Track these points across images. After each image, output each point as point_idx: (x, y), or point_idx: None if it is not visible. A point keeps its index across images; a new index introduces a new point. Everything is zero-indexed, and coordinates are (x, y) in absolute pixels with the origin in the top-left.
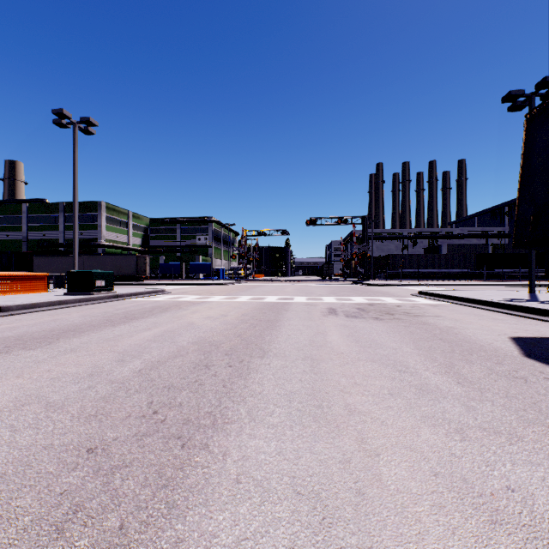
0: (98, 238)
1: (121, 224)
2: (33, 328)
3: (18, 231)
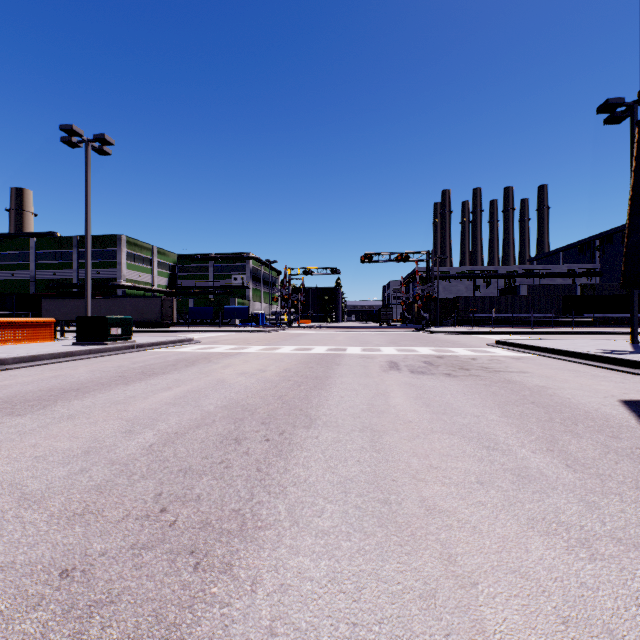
0: (117, 277)
1: (144, 261)
2: (27, 387)
3: (25, 269)
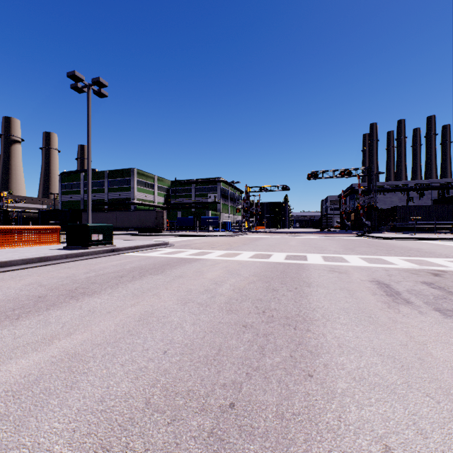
0: (131, 197)
1: (148, 186)
2: None
3: (78, 194)
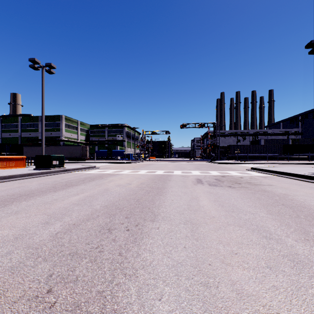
0: (60, 136)
1: (73, 128)
2: (1, 193)
3: (16, 132)
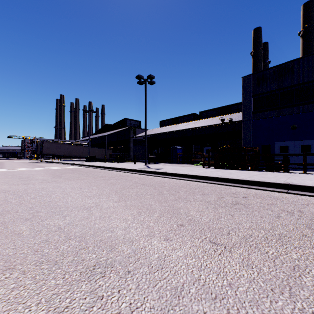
0: None
1: None
2: None
3: None
